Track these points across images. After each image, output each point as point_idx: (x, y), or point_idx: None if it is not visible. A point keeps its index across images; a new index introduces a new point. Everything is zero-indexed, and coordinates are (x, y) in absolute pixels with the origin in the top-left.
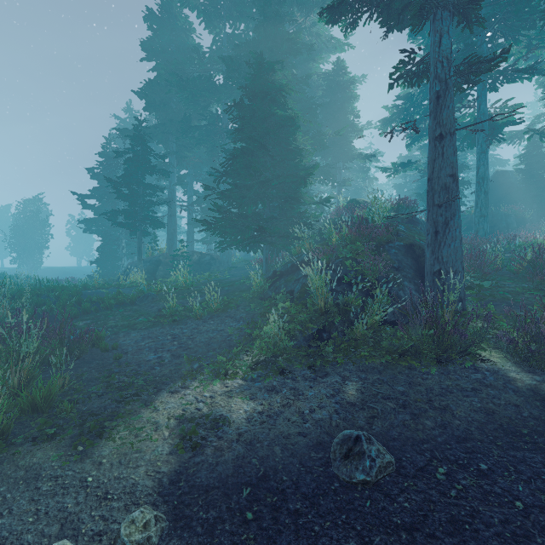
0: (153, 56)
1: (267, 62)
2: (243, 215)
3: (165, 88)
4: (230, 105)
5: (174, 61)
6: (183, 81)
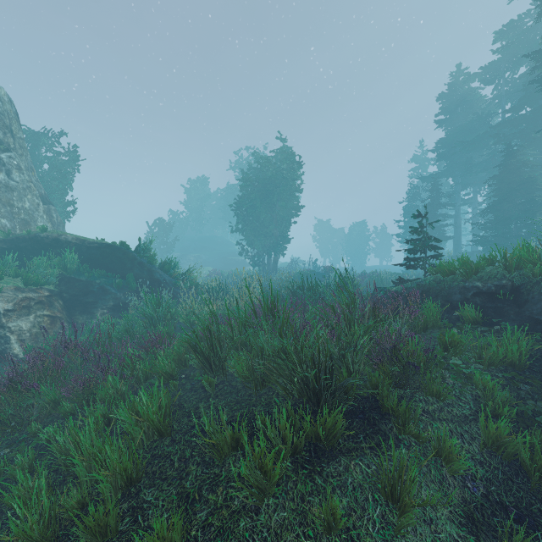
0: (443, 124)
1: (512, 150)
2: (493, 236)
3: (452, 142)
4: (487, 179)
5: (458, 128)
6: (464, 142)
